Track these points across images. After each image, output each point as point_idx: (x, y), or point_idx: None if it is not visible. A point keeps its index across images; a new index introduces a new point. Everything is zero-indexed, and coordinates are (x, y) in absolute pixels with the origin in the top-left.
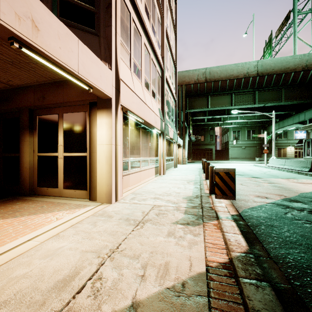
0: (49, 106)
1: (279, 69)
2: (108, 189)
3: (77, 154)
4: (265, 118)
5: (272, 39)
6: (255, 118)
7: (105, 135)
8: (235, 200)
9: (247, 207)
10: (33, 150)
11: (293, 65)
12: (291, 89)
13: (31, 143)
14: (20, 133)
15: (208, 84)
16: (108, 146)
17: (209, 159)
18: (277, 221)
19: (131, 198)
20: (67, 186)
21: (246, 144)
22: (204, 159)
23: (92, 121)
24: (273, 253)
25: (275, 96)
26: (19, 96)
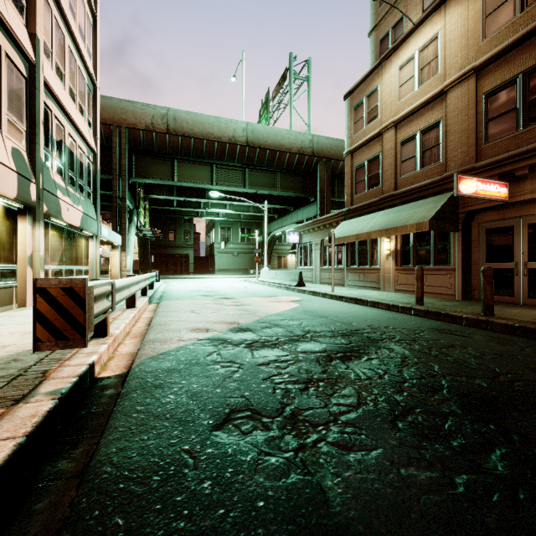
0: None
1: (273, 143)
2: None
3: None
4: (262, 212)
5: (269, 100)
6: (249, 210)
7: None
8: (146, 343)
9: (154, 354)
10: None
11: (289, 142)
12: (288, 176)
13: None
14: None
15: (173, 139)
16: None
17: (183, 272)
18: (179, 373)
19: None
20: None
21: (239, 249)
22: (157, 270)
23: None
24: (98, 456)
25: (270, 181)
26: None
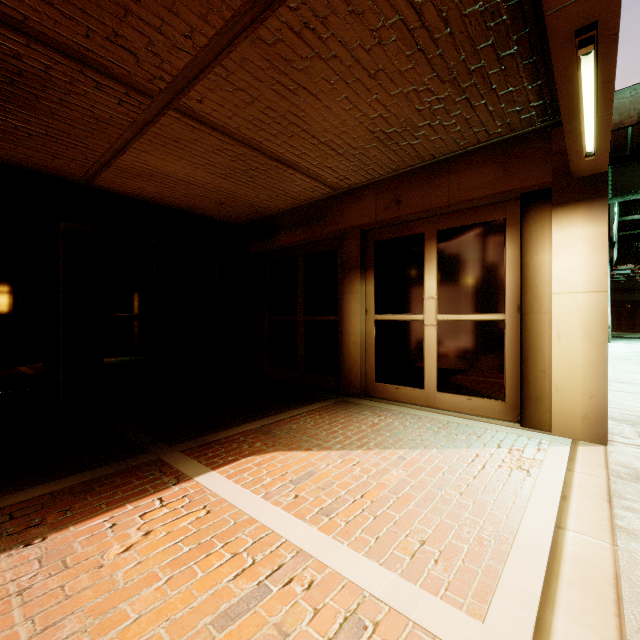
0: (408, 217)
1: None
2: (594, 407)
3: (474, 318)
4: None
5: None
6: None
7: (581, 269)
8: None
9: None
10: (366, 310)
11: None
12: None
13: (362, 296)
14: (343, 277)
15: None
16: (594, 296)
17: None
18: None
19: (638, 435)
20: (447, 386)
21: None
22: None
23: (530, 238)
24: None
25: None
26: (344, 207)
